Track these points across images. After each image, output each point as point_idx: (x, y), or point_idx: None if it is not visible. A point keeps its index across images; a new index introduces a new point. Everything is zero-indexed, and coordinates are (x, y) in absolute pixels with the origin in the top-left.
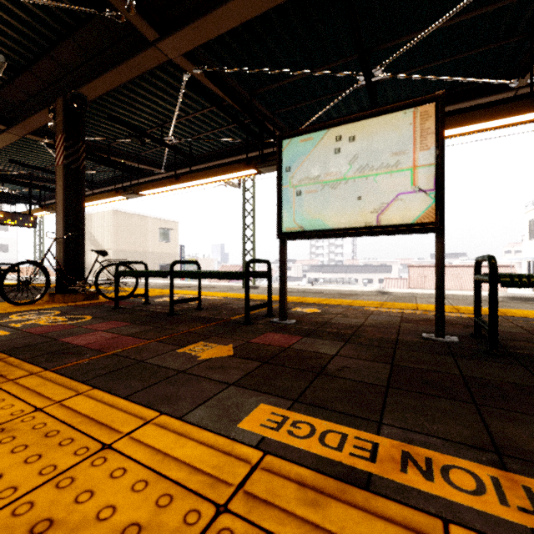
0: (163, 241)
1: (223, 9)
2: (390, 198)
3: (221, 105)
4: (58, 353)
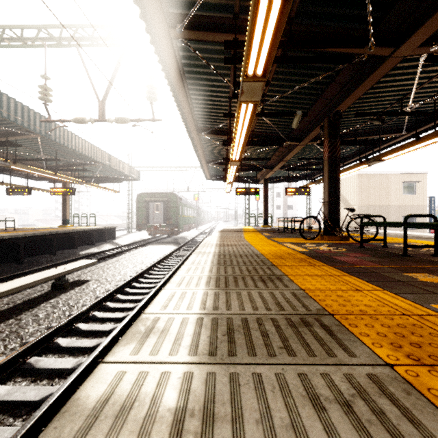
0: (407, 194)
1: None
2: None
3: None
4: (332, 261)
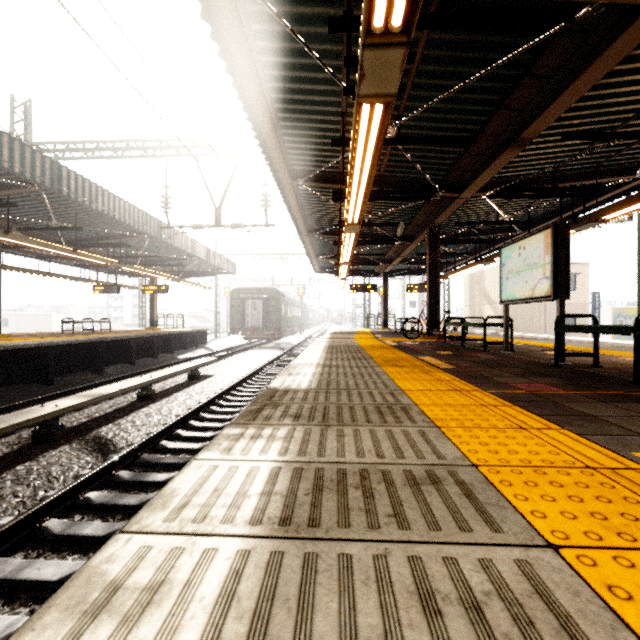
0: None
1: (479, 178)
2: (536, 282)
3: (522, 195)
4: (403, 348)
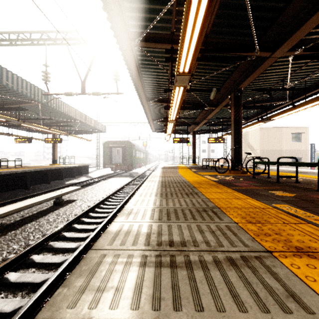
0: (295, 142)
1: (305, 25)
2: None
3: None
4: (230, 185)
